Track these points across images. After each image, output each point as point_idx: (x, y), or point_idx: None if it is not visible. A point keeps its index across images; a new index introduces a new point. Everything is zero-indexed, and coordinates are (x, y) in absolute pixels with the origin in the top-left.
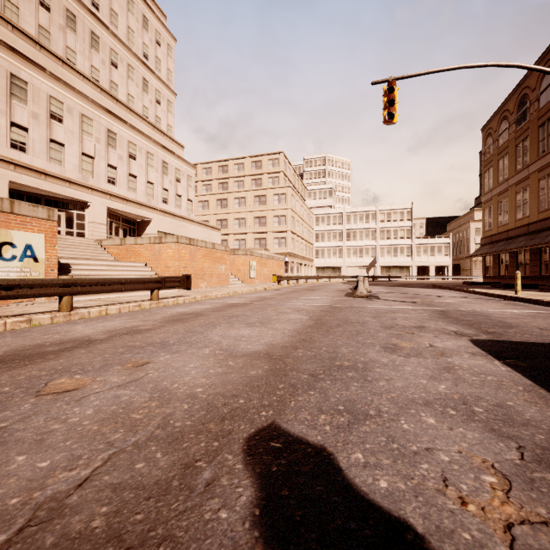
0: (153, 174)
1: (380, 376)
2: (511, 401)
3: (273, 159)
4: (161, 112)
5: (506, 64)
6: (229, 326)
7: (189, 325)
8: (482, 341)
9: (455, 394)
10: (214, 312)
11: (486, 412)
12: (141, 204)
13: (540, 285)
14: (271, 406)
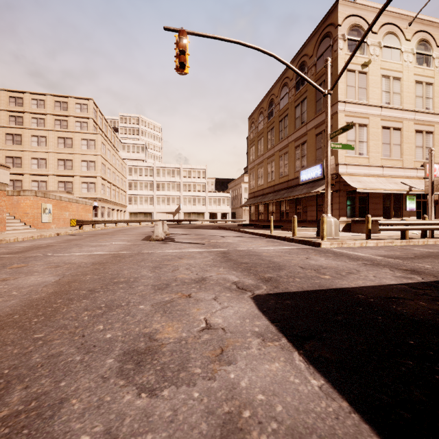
0: None
1: None
2: None
3: (81, 104)
4: None
5: (268, 52)
6: None
7: None
8: (265, 299)
9: None
10: None
11: None
12: None
13: (280, 226)
14: None
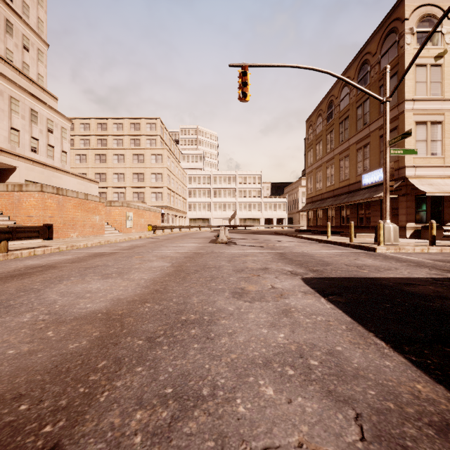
0: (18, 120)
1: (223, 330)
2: (340, 345)
3: (151, 123)
4: (30, 59)
5: (323, 70)
6: (80, 279)
7: (28, 281)
8: (310, 279)
9: (292, 343)
10: (71, 263)
11: (321, 364)
12: (2, 151)
13: (340, 232)
14: (68, 408)
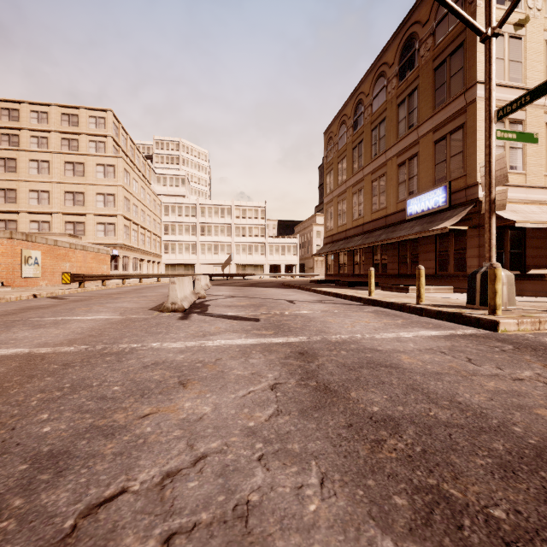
0: None
1: None
2: None
3: (97, 117)
4: None
5: None
6: None
7: None
8: None
9: None
10: None
11: None
12: None
13: (375, 283)
14: None
